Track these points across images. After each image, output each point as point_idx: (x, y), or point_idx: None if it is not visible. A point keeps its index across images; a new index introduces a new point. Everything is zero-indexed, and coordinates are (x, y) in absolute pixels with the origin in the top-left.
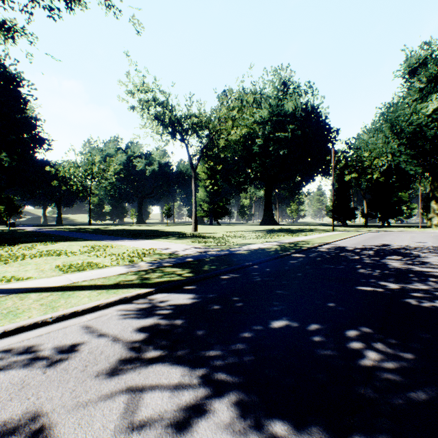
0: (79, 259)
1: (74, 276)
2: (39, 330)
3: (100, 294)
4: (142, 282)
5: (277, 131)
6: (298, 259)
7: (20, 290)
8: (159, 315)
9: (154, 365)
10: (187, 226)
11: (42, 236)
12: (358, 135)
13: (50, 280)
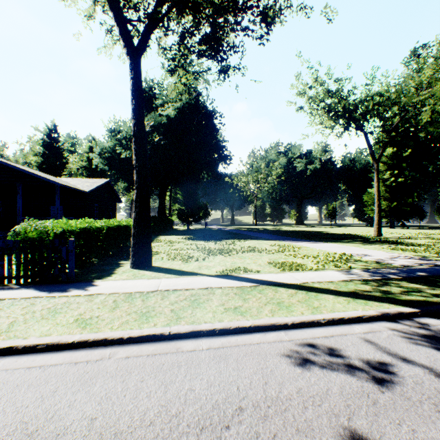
0: (279, 257)
1: (296, 275)
2: (317, 329)
3: (349, 302)
4: (387, 296)
5: None
6: None
7: (265, 282)
8: None
9: None
10: (357, 228)
11: (230, 234)
12: None
13: (279, 276)
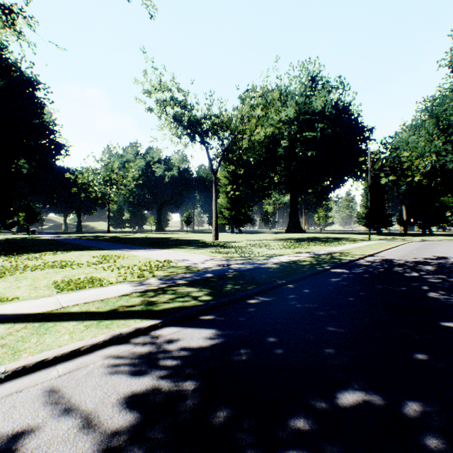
0: (83, 272)
1: (66, 297)
2: None
3: (88, 328)
4: (147, 308)
5: (304, 131)
6: (341, 276)
7: None
8: (162, 370)
9: None
10: (208, 234)
11: (56, 244)
12: (396, 133)
13: (36, 302)
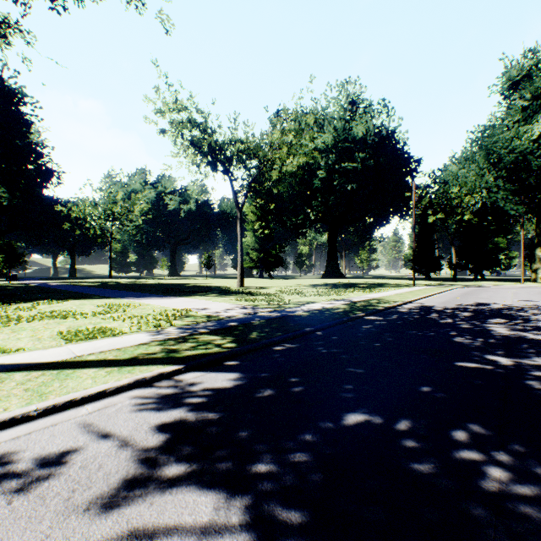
0: (89, 322)
1: (79, 346)
2: (16, 428)
3: (110, 374)
4: (168, 355)
5: (344, 160)
6: (374, 323)
7: (3, 367)
8: (188, 406)
9: (174, 489)
10: (232, 279)
11: (48, 292)
12: (445, 165)
13: (46, 352)
